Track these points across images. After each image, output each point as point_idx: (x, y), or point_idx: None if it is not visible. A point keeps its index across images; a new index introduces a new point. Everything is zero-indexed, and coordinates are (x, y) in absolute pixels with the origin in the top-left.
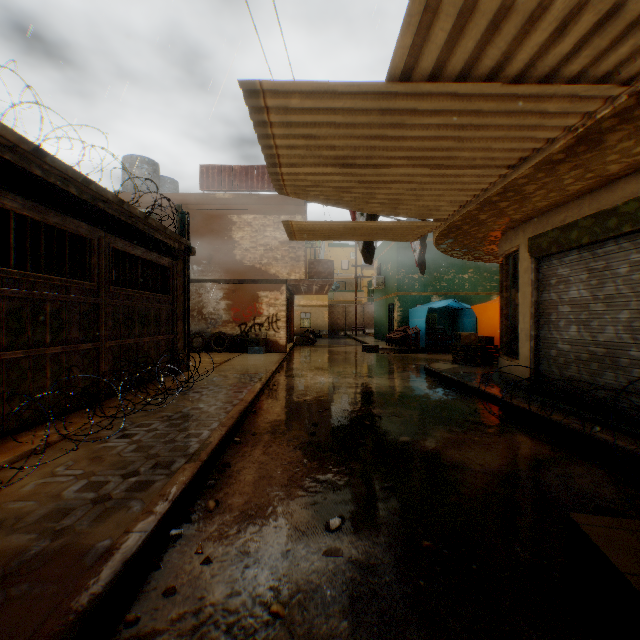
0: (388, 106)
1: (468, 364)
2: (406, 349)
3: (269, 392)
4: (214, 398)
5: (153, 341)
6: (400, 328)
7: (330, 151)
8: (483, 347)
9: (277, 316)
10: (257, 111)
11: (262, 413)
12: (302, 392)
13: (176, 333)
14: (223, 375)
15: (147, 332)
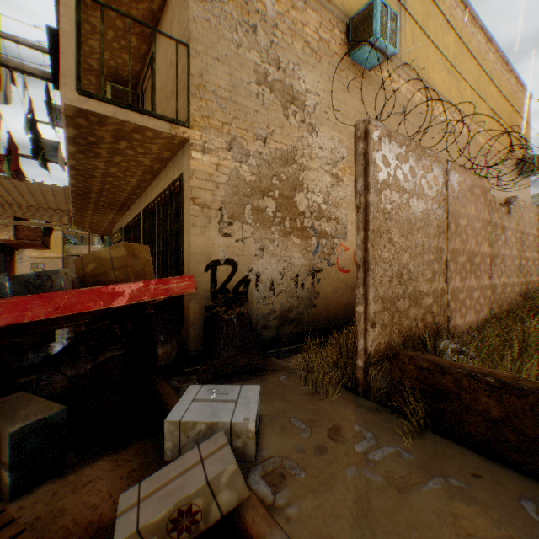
0: None
1: None
2: None
3: None
4: None
5: None
6: None
7: None
8: None
9: None
10: None
11: None
12: None
13: None
14: None
15: None
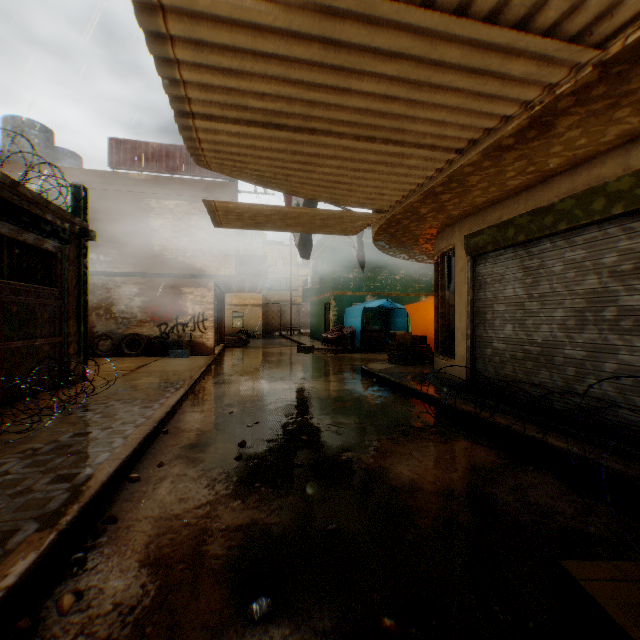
0: (333, 34)
1: (403, 363)
2: (342, 349)
3: (189, 404)
4: (112, 417)
5: (30, 346)
6: (336, 328)
7: (258, 102)
8: (416, 346)
9: (204, 315)
10: (147, 12)
11: (176, 433)
12: (229, 402)
13: (68, 335)
14: (132, 385)
15: (20, 334)
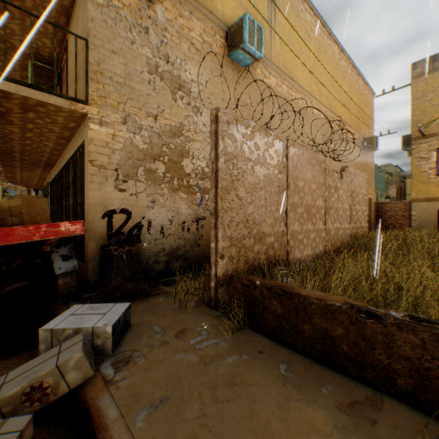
0: None
1: None
2: None
3: None
4: None
5: None
6: None
7: None
8: None
9: None
10: None
11: None
12: None
13: None
14: None
15: None
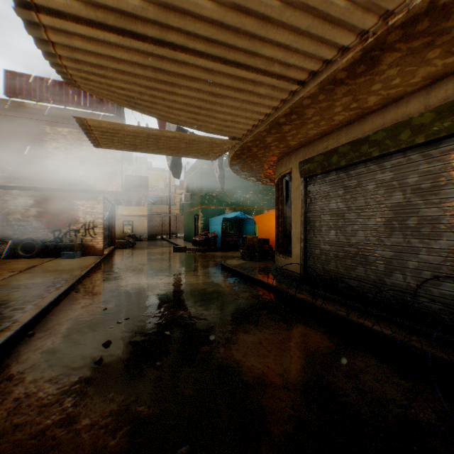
0: None
1: (252, 259)
2: (207, 249)
3: (67, 302)
4: None
5: None
6: (203, 233)
7: None
8: (262, 246)
9: (94, 223)
10: None
11: (43, 335)
12: (106, 298)
13: None
14: (14, 286)
15: None
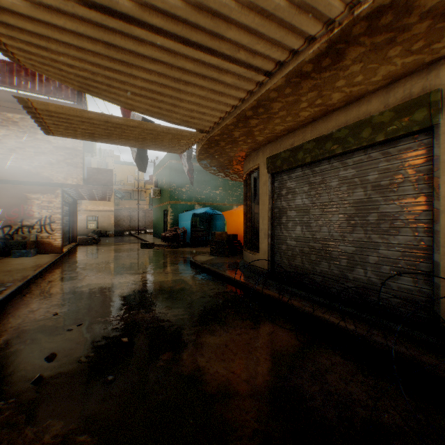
0: None
1: (221, 255)
2: (176, 244)
3: (11, 308)
4: None
5: None
6: (172, 228)
7: None
8: (231, 242)
9: (52, 218)
10: None
11: None
12: (59, 301)
13: None
14: None
15: None
